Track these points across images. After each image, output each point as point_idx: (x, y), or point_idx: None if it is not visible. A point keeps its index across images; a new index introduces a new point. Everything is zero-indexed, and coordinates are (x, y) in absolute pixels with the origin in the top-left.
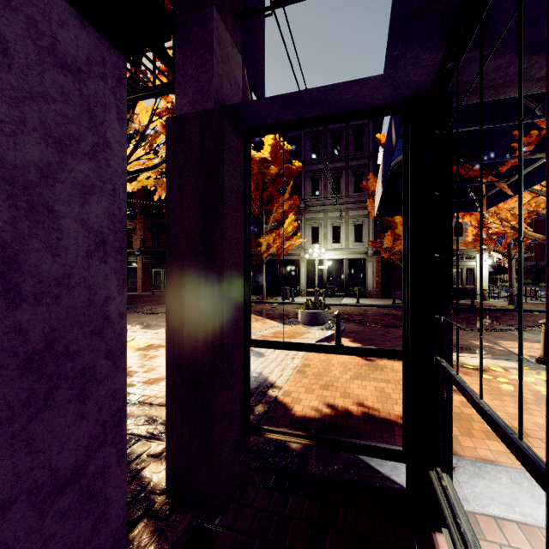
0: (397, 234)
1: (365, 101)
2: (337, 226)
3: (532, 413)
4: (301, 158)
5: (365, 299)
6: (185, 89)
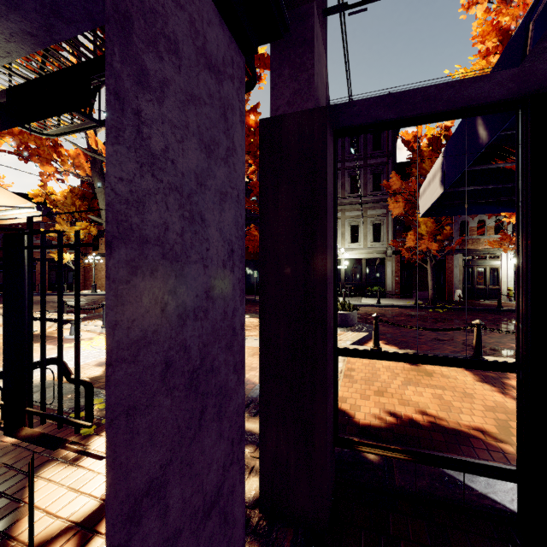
0: (420, 233)
1: (480, 98)
2: (355, 225)
3: None
4: None
5: (385, 300)
6: (282, 89)
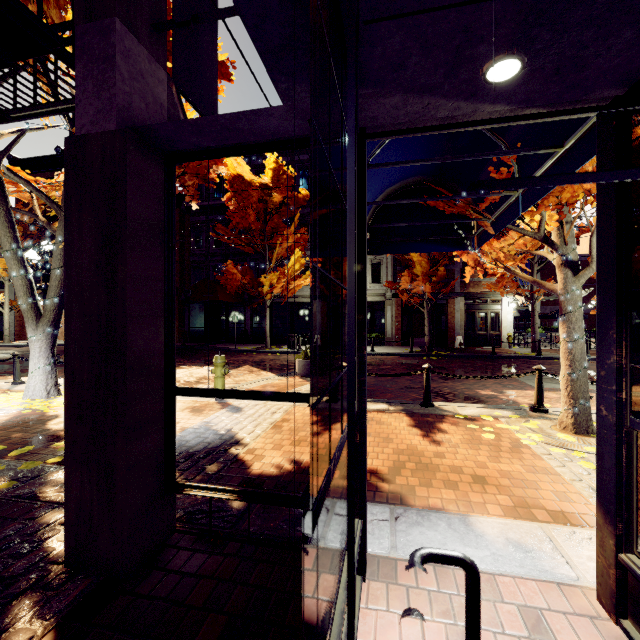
0: (415, 274)
1: (281, 131)
2: None
3: (502, 461)
4: None
5: (383, 347)
6: (86, 107)
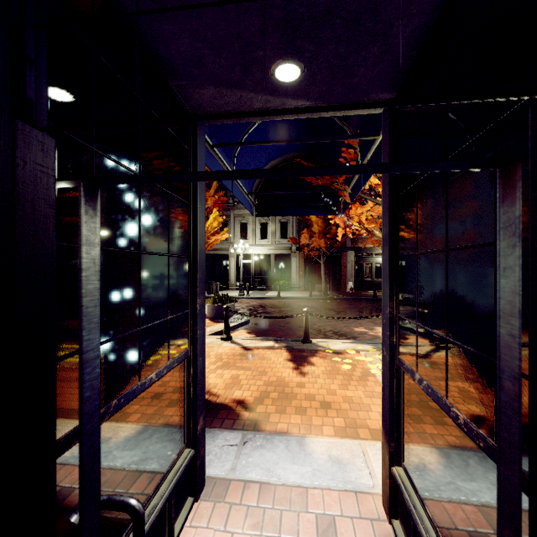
0: (313, 232)
1: None
2: (264, 222)
3: (350, 388)
4: None
5: (289, 292)
6: None
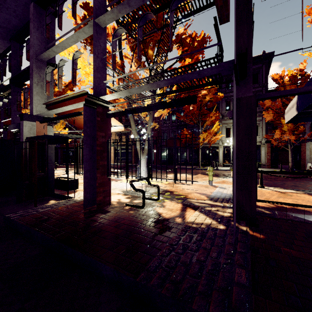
0: (283, 130)
1: (309, 89)
2: None
3: None
4: (219, 90)
5: (260, 168)
6: (240, 90)
